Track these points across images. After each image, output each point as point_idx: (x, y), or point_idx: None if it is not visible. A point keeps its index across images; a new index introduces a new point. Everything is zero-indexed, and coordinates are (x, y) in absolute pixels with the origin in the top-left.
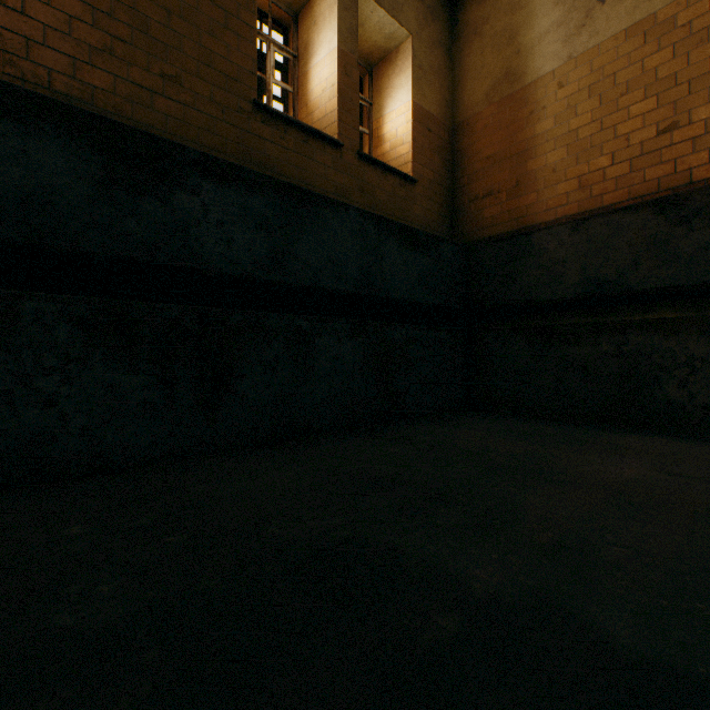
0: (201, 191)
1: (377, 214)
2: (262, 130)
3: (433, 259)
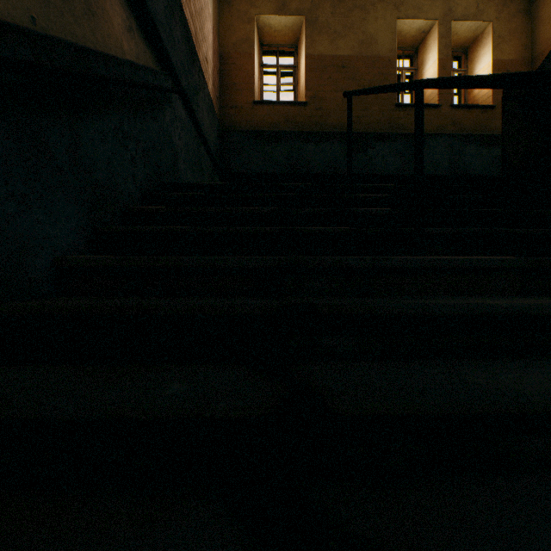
0: (375, 147)
1: (460, 134)
2: (398, 115)
3: None
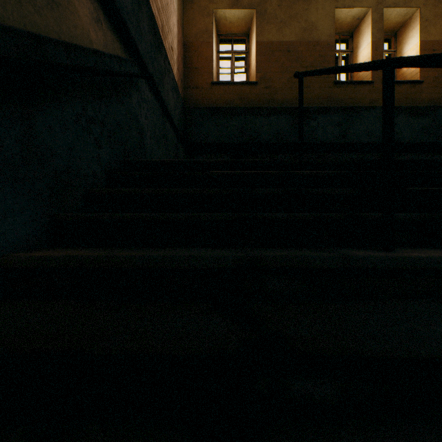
0: (317, 119)
1: None
2: (336, 91)
3: (431, 119)
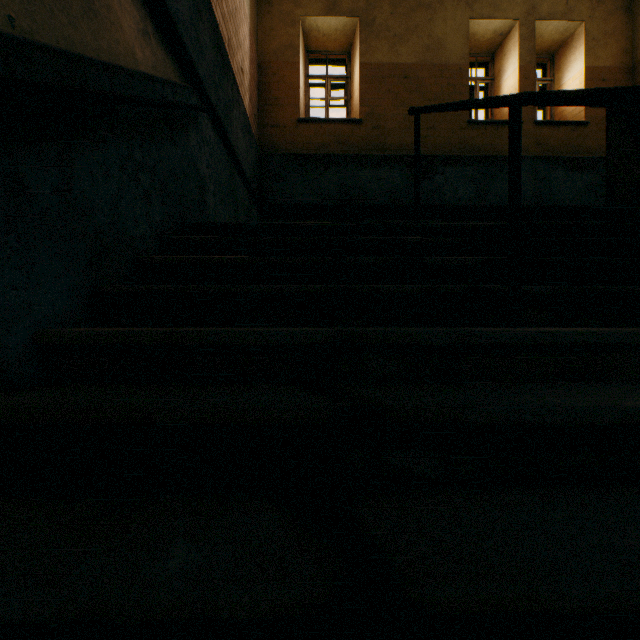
0: (444, 172)
1: (546, 156)
2: (471, 134)
3: (600, 174)
